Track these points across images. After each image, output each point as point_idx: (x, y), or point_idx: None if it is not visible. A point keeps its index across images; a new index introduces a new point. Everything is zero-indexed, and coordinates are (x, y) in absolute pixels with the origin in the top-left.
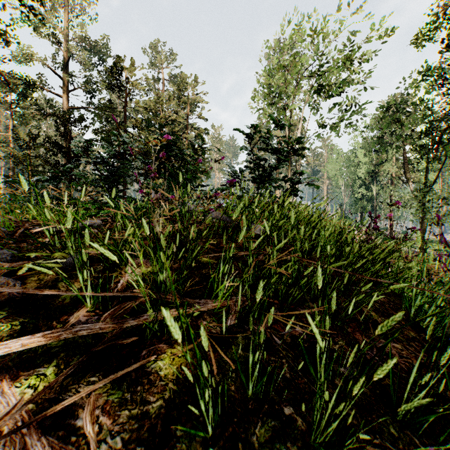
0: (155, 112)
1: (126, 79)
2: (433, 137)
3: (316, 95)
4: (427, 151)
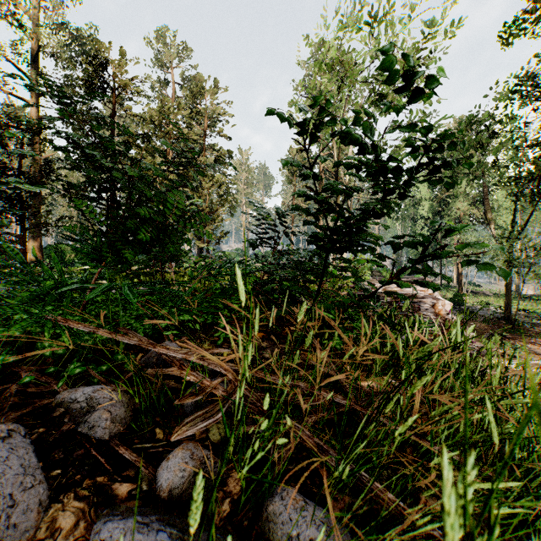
0: (159, 126)
1: (113, 76)
2: (537, 165)
3: (376, 108)
4: (524, 185)
